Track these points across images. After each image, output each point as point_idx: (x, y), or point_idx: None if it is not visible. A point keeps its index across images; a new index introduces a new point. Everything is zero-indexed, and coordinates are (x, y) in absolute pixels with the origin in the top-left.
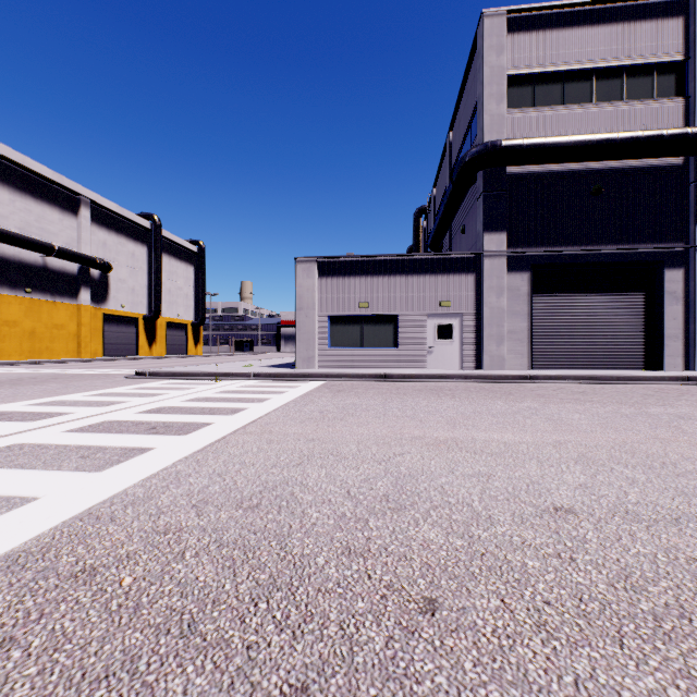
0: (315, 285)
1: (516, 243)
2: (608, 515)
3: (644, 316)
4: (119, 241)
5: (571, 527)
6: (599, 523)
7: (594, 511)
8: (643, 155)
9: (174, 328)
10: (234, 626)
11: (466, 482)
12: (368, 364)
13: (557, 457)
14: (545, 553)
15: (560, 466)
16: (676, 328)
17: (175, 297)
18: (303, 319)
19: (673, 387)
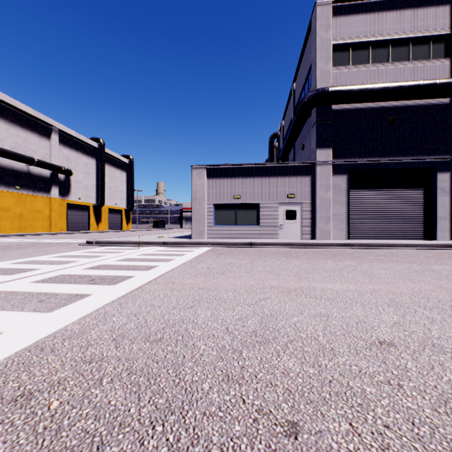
0: (204, 184)
1: (338, 155)
2: (420, 348)
3: (423, 204)
4: (77, 155)
5: (394, 358)
6: (414, 354)
7: (408, 344)
8: (423, 96)
9: (113, 212)
10: (134, 449)
11: (312, 321)
12: (240, 236)
13: (374, 302)
14: (378, 380)
15: (378, 308)
16: (445, 212)
17: (114, 192)
18: (197, 206)
19: (444, 251)
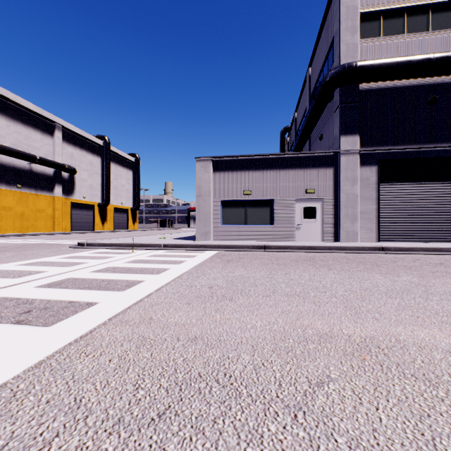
0: (210, 178)
1: (366, 143)
2: None
3: None
4: (81, 153)
5: None
6: None
7: None
8: None
9: (119, 212)
10: None
11: None
12: (250, 237)
13: None
14: None
15: None
16: None
17: (120, 191)
18: (201, 203)
19: None
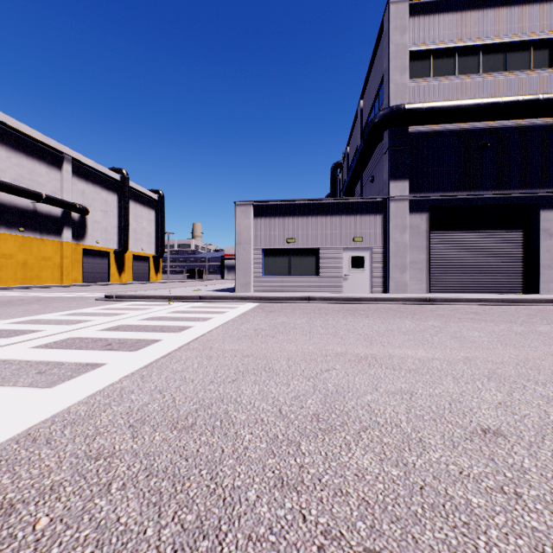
0: (251, 224)
1: (417, 189)
2: (537, 438)
3: (522, 249)
4: (94, 190)
5: (505, 453)
6: (532, 448)
7: (522, 433)
8: (522, 115)
9: (139, 260)
10: None
11: (391, 400)
12: (295, 289)
13: (470, 374)
14: (486, 487)
15: (475, 383)
16: (550, 259)
17: (140, 235)
18: (241, 252)
19: (550, 308)
